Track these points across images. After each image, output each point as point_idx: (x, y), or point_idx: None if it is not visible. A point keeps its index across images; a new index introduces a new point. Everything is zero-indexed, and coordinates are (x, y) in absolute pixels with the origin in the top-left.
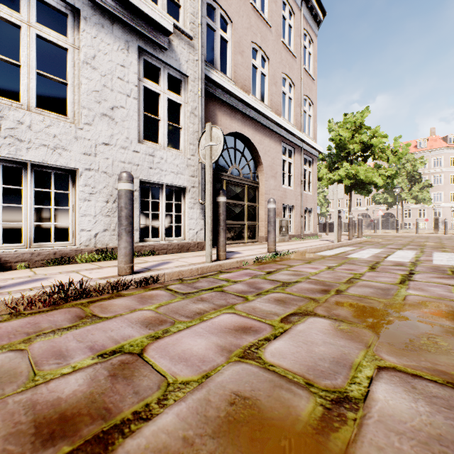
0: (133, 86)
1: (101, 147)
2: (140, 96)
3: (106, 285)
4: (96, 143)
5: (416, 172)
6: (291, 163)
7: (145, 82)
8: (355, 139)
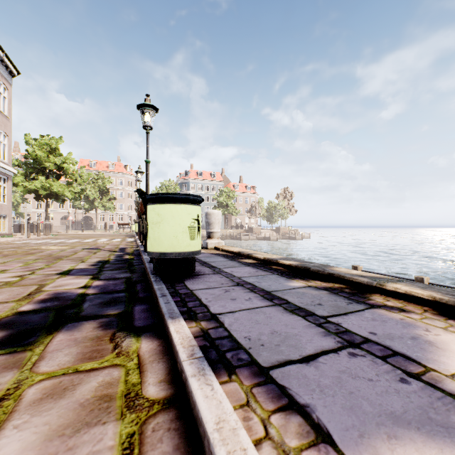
0: None
1: None
2: None
3: None
4: None
5: (105, 188)
6: None
7: None
8: (51, 159)
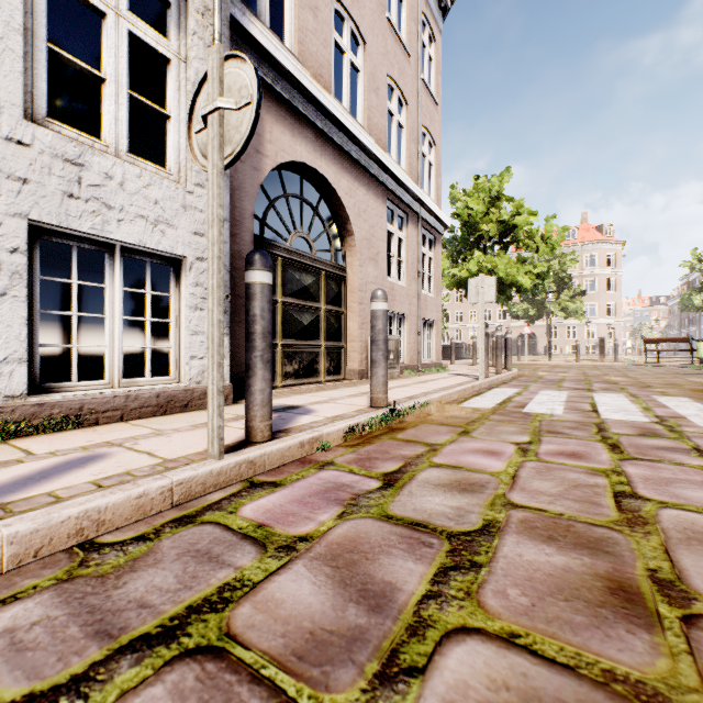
0: None
1: None
2: None
3: None
4: None
5: (565, 273)
6: (401, 240)
7: None
8: (491, 216)
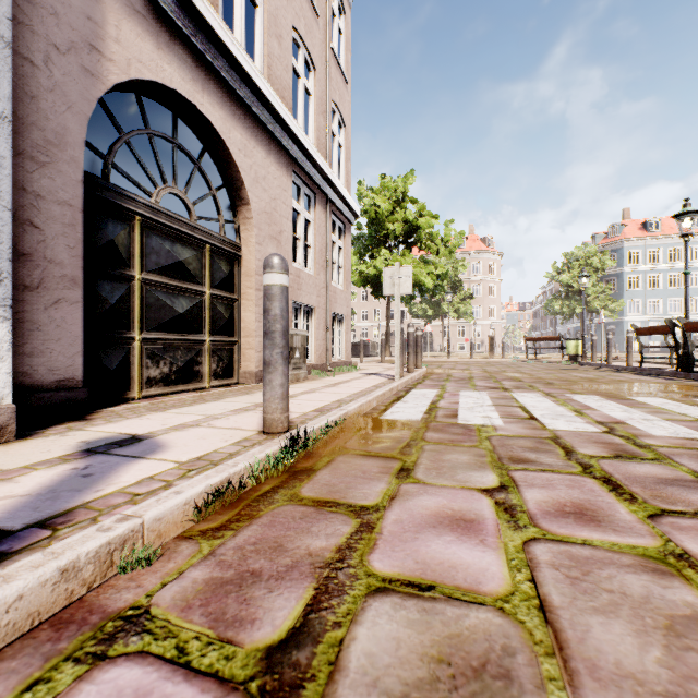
0: None
1: None
2: None
3: None
4: None
5: (457, 278)
6: (309, 222)
7: None
8: (397, 216)
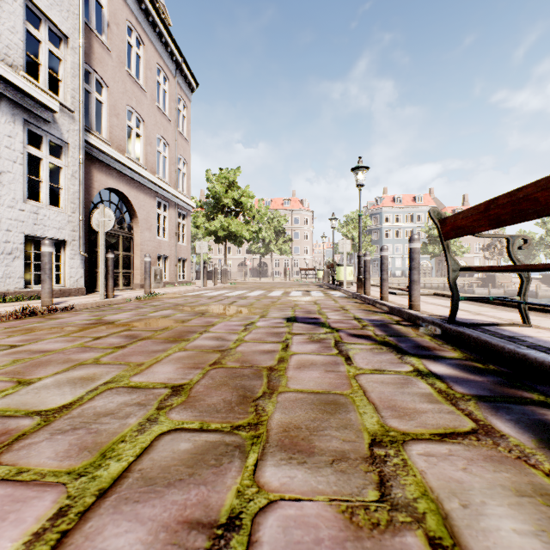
0: (19, 153)
1: None
2: (24, 161)
3: (43, 310)
4: None
5: (281, 228)
6: (166, 216)
7: (29, 149)
8: (229, 194)
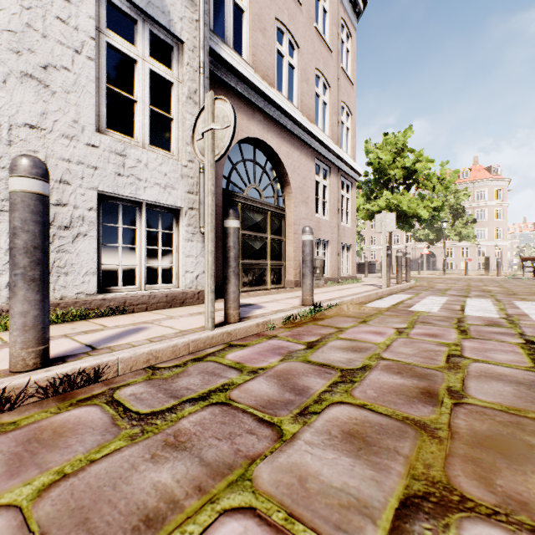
0: (86, 37)
1: (21, 130)
2: (100, 57)
3: None
4: (12, 123)
5: (459, 206)
6: (325, 186)
7: (110, 37)
8: (397, 163)
